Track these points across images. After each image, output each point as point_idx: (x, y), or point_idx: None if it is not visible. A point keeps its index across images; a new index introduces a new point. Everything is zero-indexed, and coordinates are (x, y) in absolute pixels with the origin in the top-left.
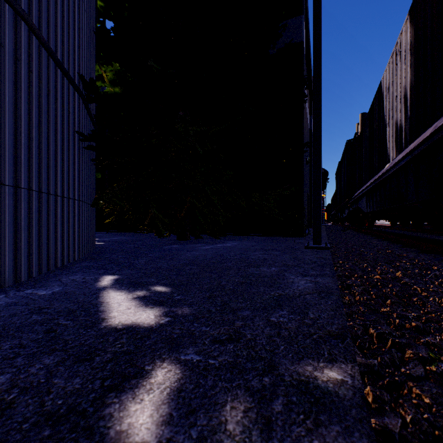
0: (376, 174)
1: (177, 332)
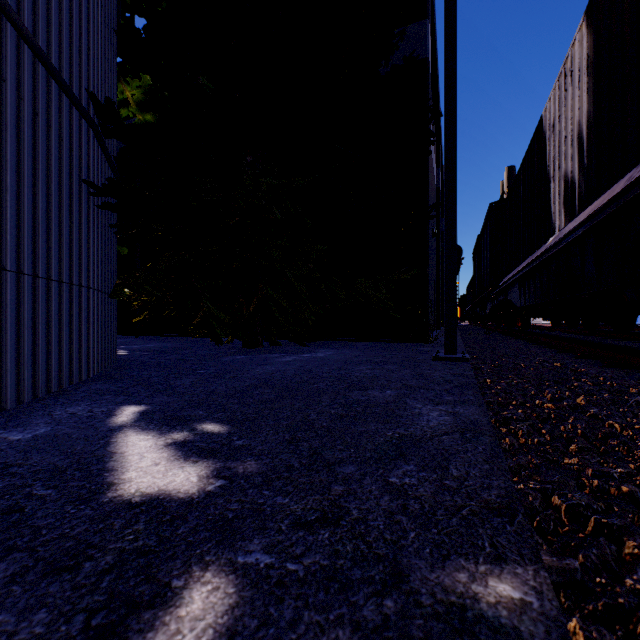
0: (534, 251)
1: (234, 508)
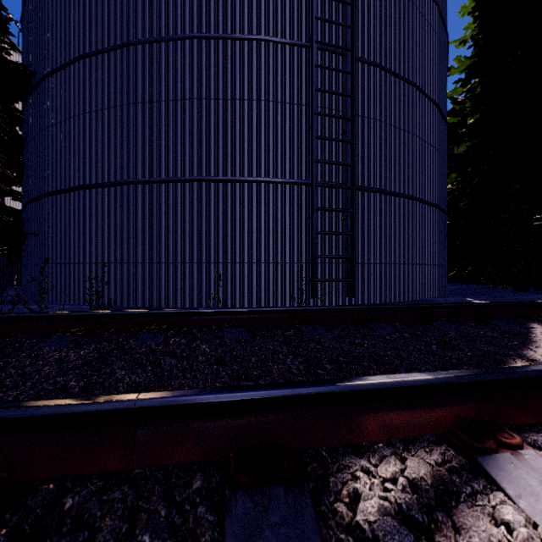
0: None
1: None
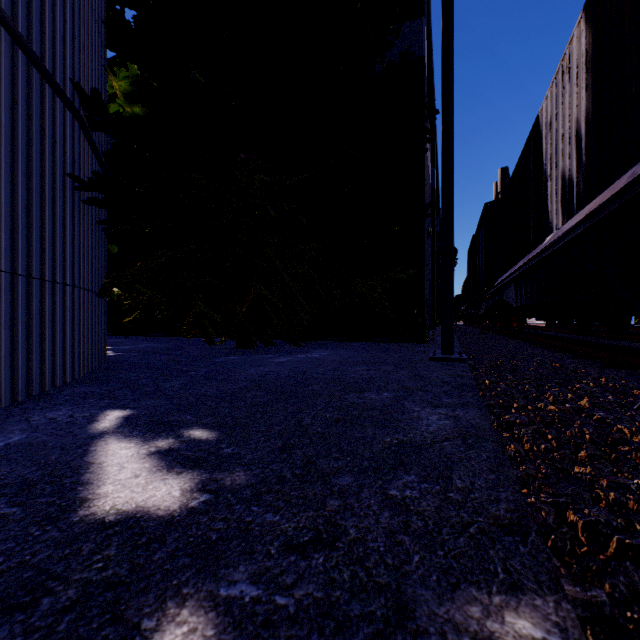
0: (530, 250)
1: (219, 528)
